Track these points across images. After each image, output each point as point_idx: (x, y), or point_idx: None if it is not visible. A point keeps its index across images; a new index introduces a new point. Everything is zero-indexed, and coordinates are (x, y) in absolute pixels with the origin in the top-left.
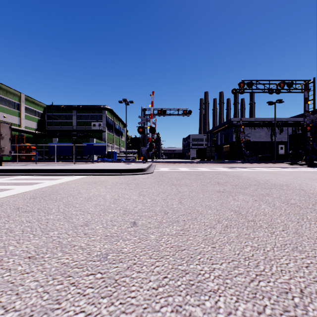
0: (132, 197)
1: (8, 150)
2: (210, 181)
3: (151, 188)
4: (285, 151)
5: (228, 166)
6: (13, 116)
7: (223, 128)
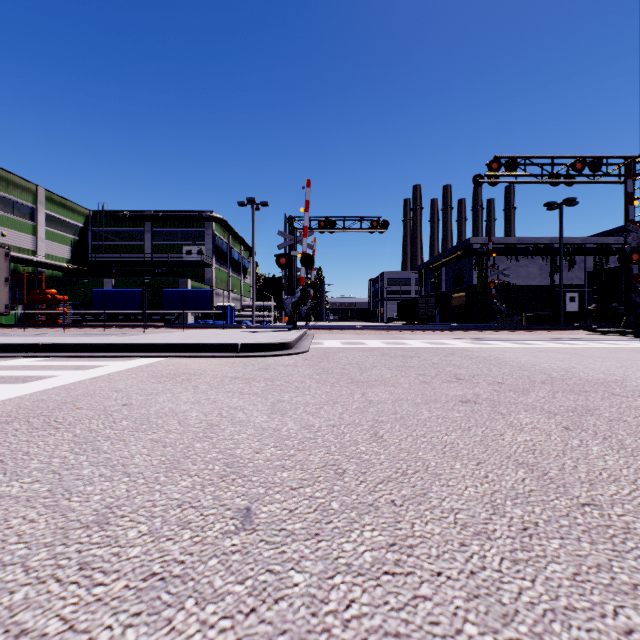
0: (252, 419)
1: (2, 304)
2: (438, 373)
3: (303, 393)
4: (579, 306)
5: (466, 337)
6: (22, 234)
7: (452, 257)
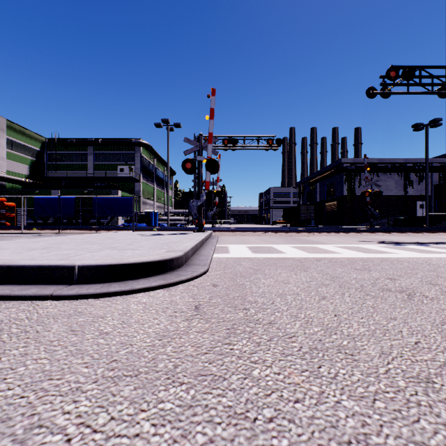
0: None
1: None
2: None
3: None
4: None
5: (370, 239)
6: None
7: (326, 174)
